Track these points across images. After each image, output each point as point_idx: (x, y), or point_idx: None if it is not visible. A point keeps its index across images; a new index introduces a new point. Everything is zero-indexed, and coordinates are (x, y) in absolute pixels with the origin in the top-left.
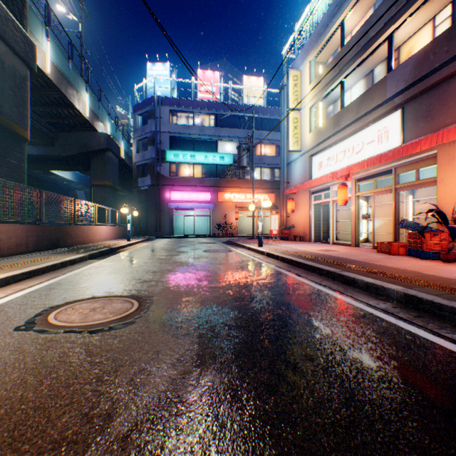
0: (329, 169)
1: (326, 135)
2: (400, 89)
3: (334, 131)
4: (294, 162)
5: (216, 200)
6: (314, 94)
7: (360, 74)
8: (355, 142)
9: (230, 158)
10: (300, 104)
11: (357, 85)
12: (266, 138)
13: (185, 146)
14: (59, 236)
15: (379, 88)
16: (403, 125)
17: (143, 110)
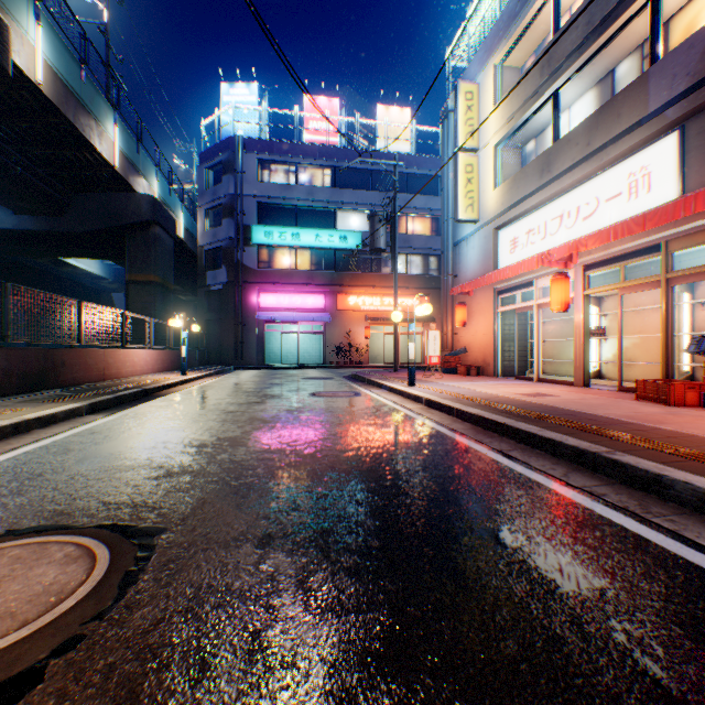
0: (531, 251)
1: (526, 190)
2: (680, 91)
3: (541, 182)
4: (466, 240)
5: (333, 307)
6: (503, 121)
7: (590, 79)
8: (581, 198)
9: (357, 239)
10: (477, 140)
11: (582, 101)
12: (415, 206)
13: (283, 219)
14: (45, 367)
15: (633, 95)
16: (684, 160)
17: (215, 159)
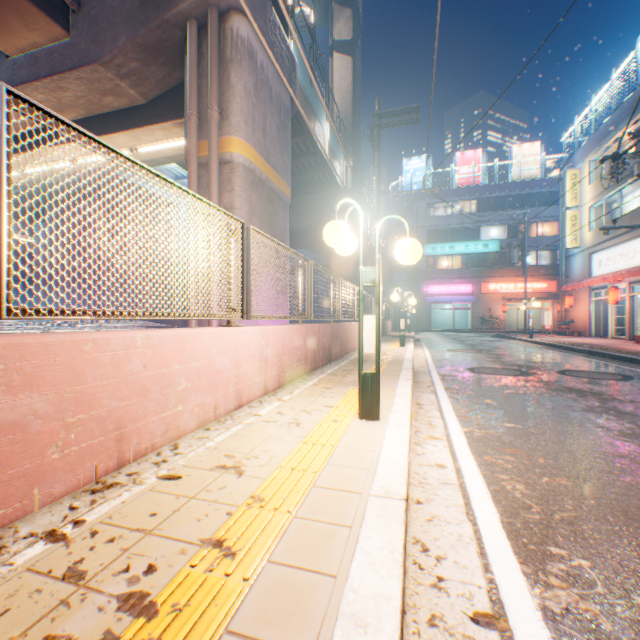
0: (607, 269)
1: (603, 238)
2: None
3: (610, 236)
4: (573, 256)
5: (477, 292)
6: (592, 196)
7: (638, 185)
8: (628, 248)
9: (495, 245)
10: (578, 201)
11: (636, 192)
12: (543, 216)
13: (442, 237)
14: (383, 328)
15: None
16: None
17: (399, 207)
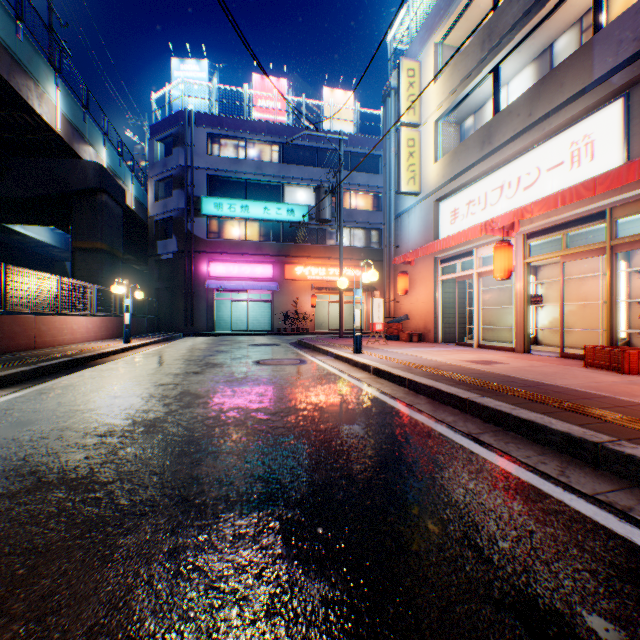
0: (471, 221)
1: (467, 162)
2: (627, 56)
3: (482, 153)
4: (408, 212)
5: (281, 277)
6: (444, 96)
7: (529, 54)
8: (522, 169)
9: (303, 212)
10: (418, 116)
11: (521, 76)
12: (358, 183)
13: (233, 191)
14: None
15: (577, 64)
16: (629, 127)
17: (165, 132)
